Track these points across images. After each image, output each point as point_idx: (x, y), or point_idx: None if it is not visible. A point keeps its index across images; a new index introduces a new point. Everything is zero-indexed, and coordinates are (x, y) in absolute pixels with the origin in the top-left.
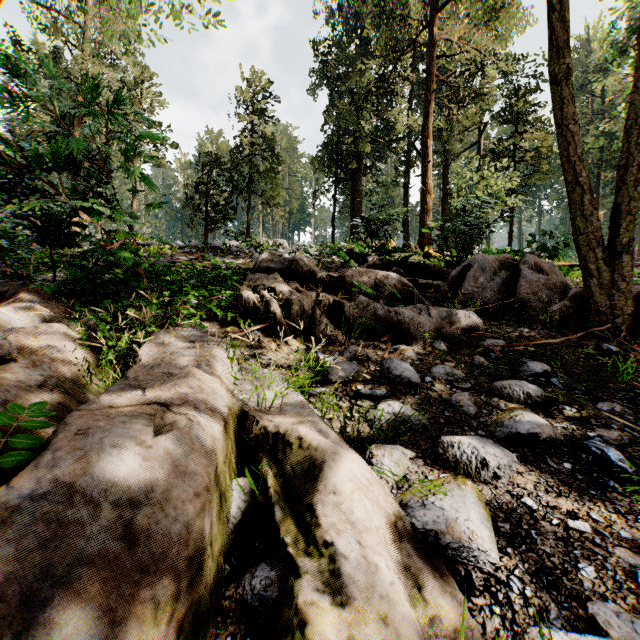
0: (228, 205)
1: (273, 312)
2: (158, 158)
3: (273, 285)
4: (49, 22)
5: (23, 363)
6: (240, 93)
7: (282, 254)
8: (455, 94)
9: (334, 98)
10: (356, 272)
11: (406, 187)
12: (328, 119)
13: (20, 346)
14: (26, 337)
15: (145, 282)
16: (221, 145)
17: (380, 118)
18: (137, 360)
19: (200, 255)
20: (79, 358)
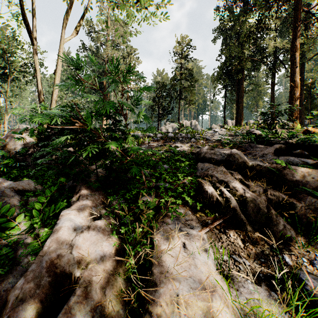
0: (169, 107)
1: (233, 208)
2: (137, 88)
3: (224, 179)
4: (95, 36)
5: (79, 287)
6: (175, 49)
7: (207, 138)
8: (315, 19)
9: (226, 40)
10: (296, 171)
11: (273, 84)
12: (222, 53)
13: (78, 258)
14: (82, 243)
15: (143, 177)
16: (164, 76)
17: (257, 46)
18: (153, 280)
19: (163, 142)
20: (112, 260)
